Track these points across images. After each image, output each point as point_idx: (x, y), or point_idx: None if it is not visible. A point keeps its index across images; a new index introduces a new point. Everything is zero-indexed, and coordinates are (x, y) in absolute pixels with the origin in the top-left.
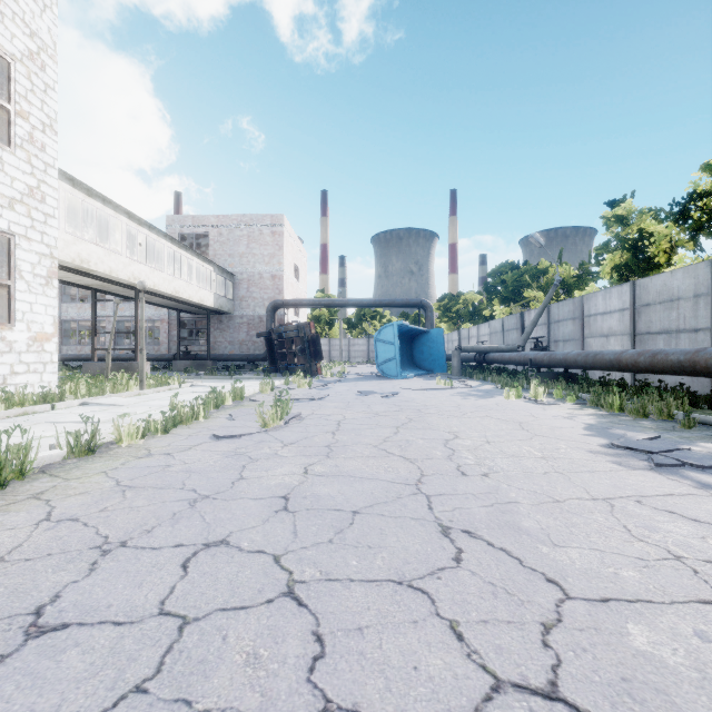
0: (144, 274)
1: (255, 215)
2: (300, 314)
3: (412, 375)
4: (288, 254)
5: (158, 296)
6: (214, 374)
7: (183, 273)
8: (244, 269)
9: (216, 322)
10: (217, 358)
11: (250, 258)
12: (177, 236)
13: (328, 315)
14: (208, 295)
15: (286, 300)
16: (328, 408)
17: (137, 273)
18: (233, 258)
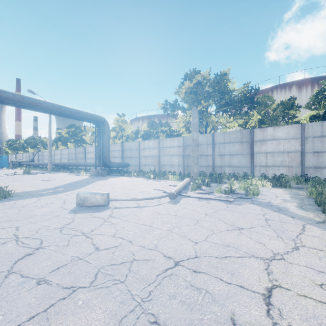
0: None
1: None
2: None
3: None
4: None
5: None
6: None
7: None
8: None
9: None
10: None
11: None
12: None
13: None
14: None
15: None
16: None
17: None
18: None
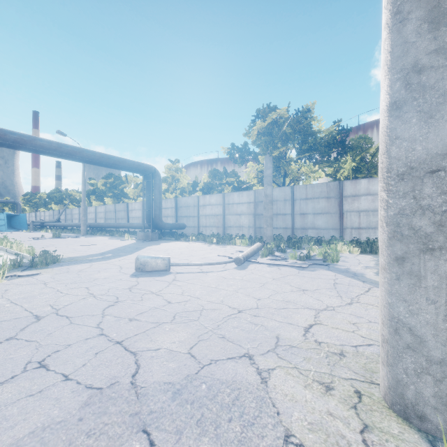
0: None
1: None
2: None
3: (12, 230)
4: None
5: None
6: None
7: None
8: None
9: None
10: None
11: None
12: None
13: None
14: None
15: None
16: None
17: None
18: None
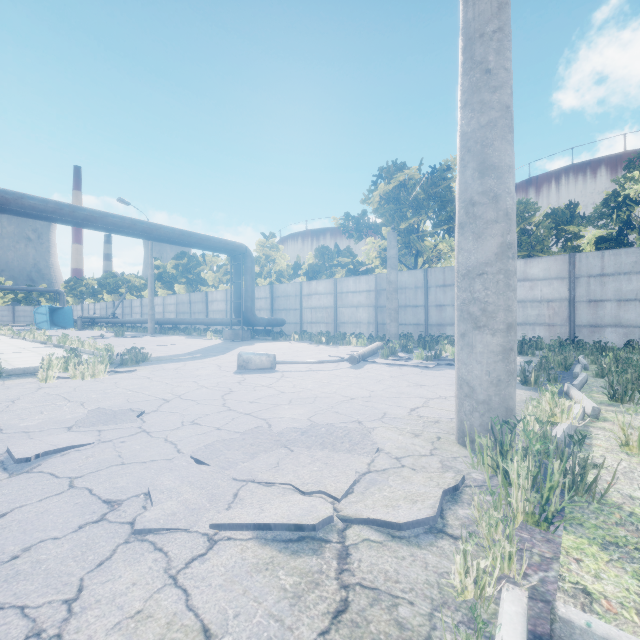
0: None
1: None
2: None
3: (56, 328)
4: None
5: None
6: None
7: None
8: None
9: None
10: None
11: None
12: None
13: None
14: None
15: None
16: None
17: None
18: None
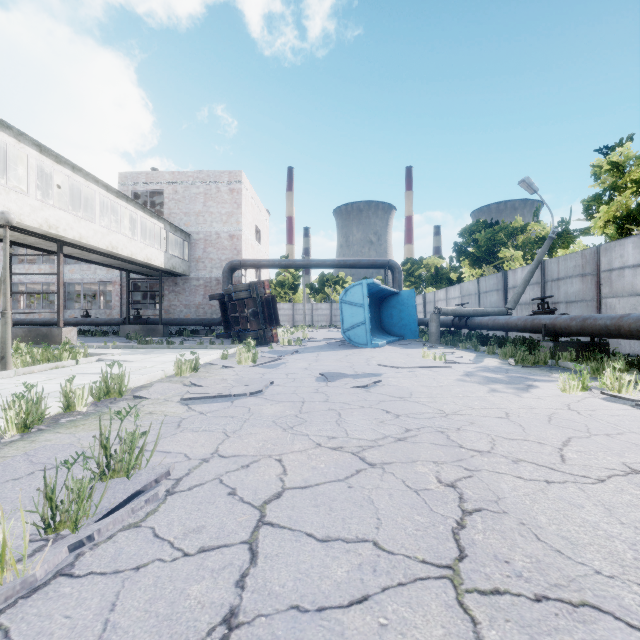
0: (64, 222)
1: (212, 171)
2: (262, 277)
3: (383, 343)
4: (248, 213)
5: (92, 252)
6: (149, 342)
7: (134, 232)
8: (200, 229)
9: (171, 284)
10: (170, 323)
11: (207, 217)
12: (130, 194)
13: (292, 280)
14: (157, 254)
15: (244, 261)
16: (258, 428)
17: (53, 220)
18: (188, 217)
